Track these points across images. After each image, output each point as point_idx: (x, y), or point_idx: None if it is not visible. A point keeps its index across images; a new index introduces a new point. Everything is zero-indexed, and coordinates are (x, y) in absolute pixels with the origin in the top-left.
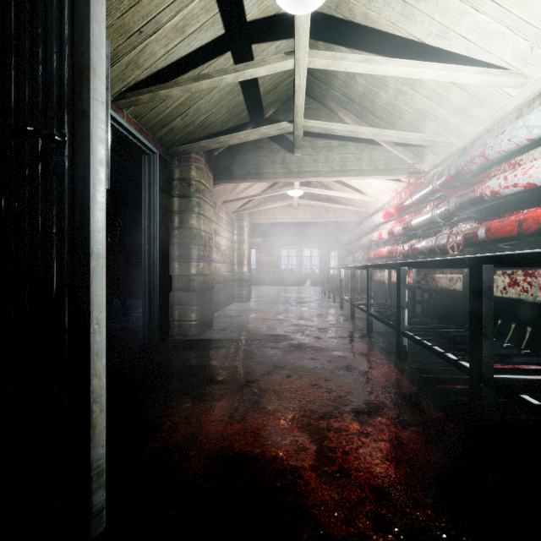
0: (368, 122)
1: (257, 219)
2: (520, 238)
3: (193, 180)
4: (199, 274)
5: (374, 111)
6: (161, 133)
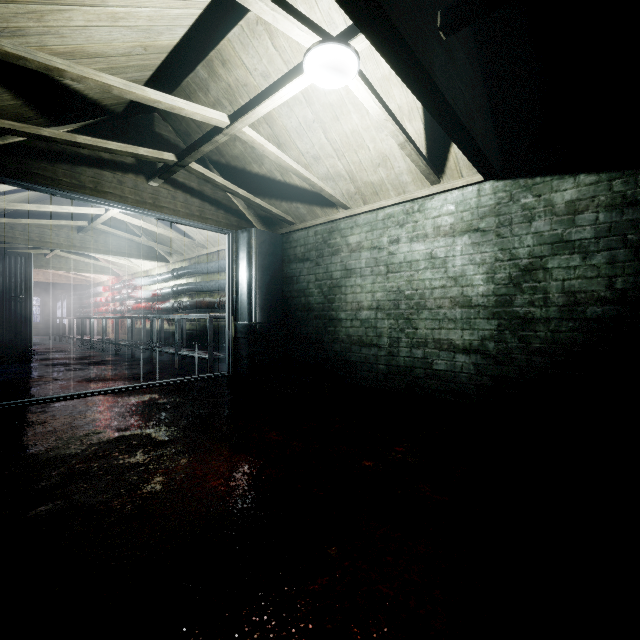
0: None
1: None
2: (138, 311)
3: None
4: None
5: None
6: None
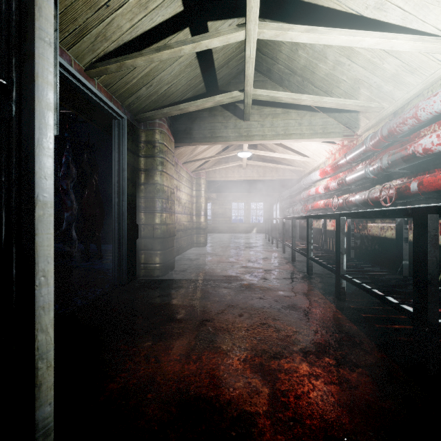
0: (308, 92)
1: (212, 177)
2: None
3: (157, 142)
4: (162, 223)
5: (313, 81)
6: (129, 101)
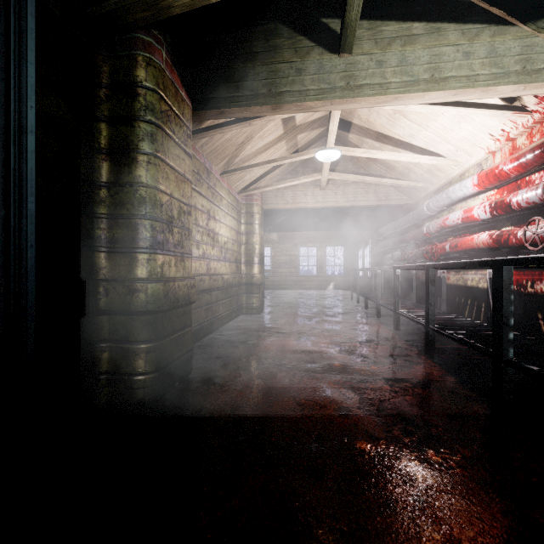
0: None
1: (271, 204)
2: None
3: (140, 86)
4: (153, 278)
5: None
6: None
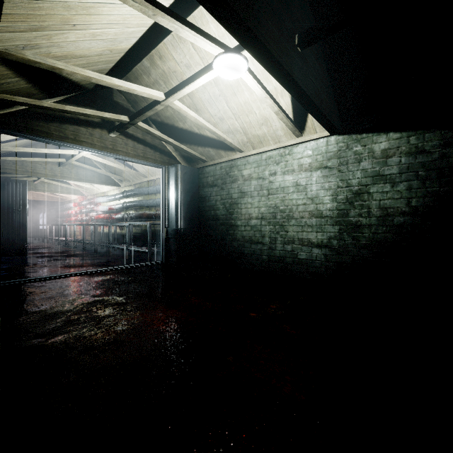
0: None
1: None
2: (98, 220)
3: None
4: None
5: None
6: None
